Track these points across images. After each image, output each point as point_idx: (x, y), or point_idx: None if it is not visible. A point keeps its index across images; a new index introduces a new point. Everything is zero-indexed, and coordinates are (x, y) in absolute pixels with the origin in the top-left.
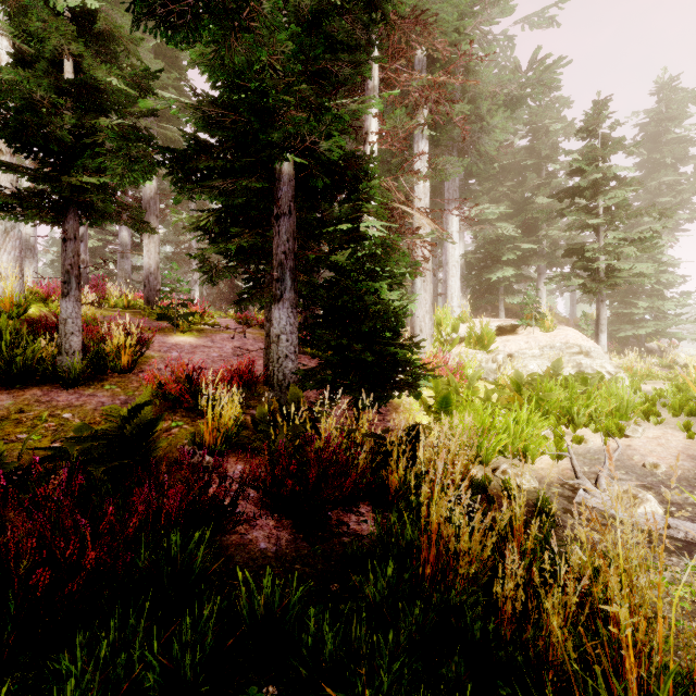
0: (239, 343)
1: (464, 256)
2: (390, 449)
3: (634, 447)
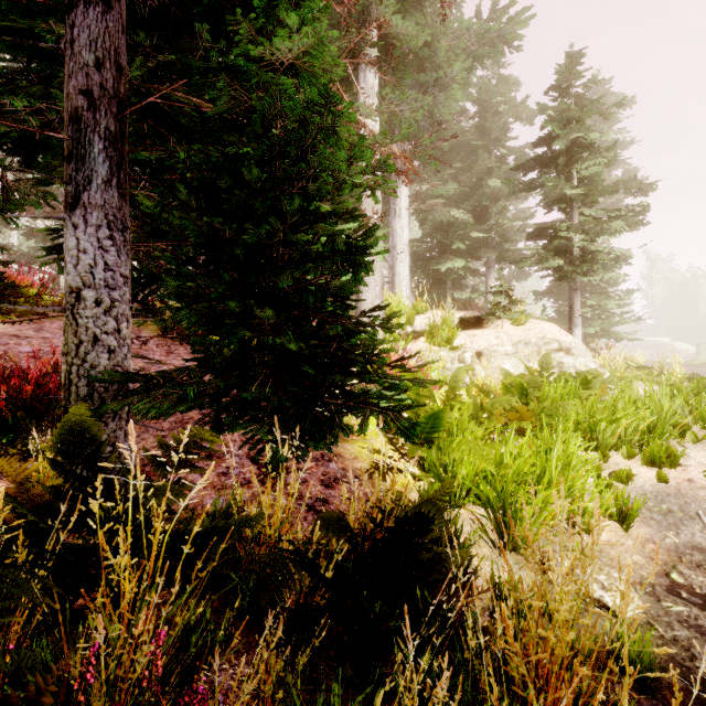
0: None
1: (411, 243)
2: None
3: (701, 484)
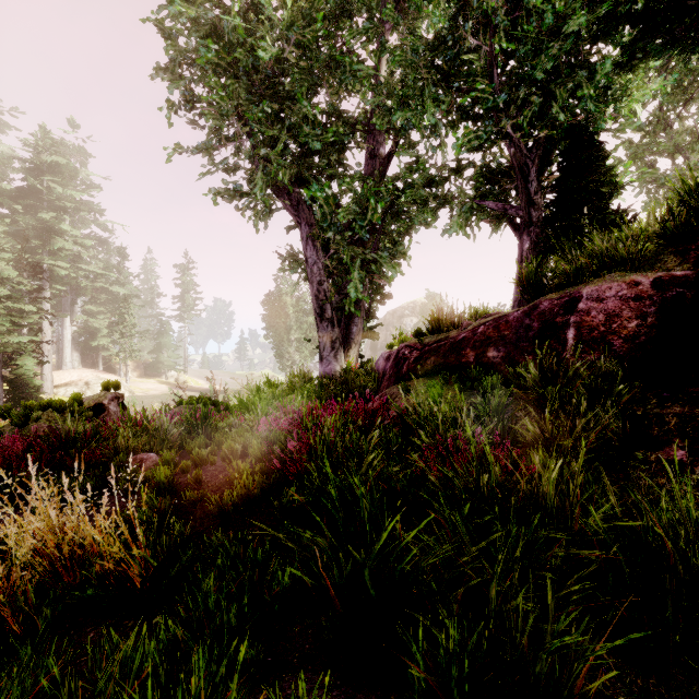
0: None
1: (77, 331)
2: None
3: None
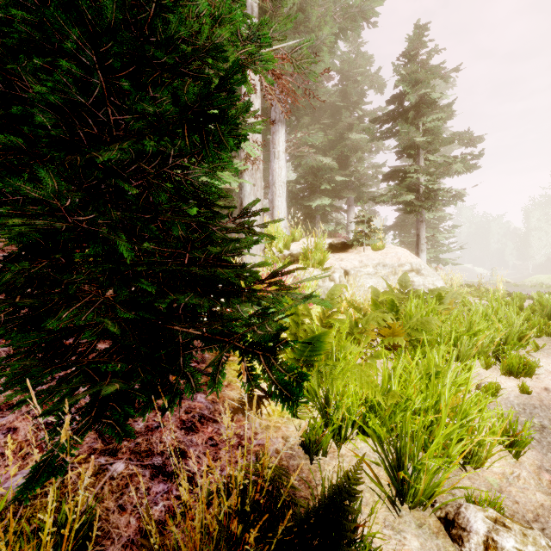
0: None
1: (287, 183)
2: None
3: None
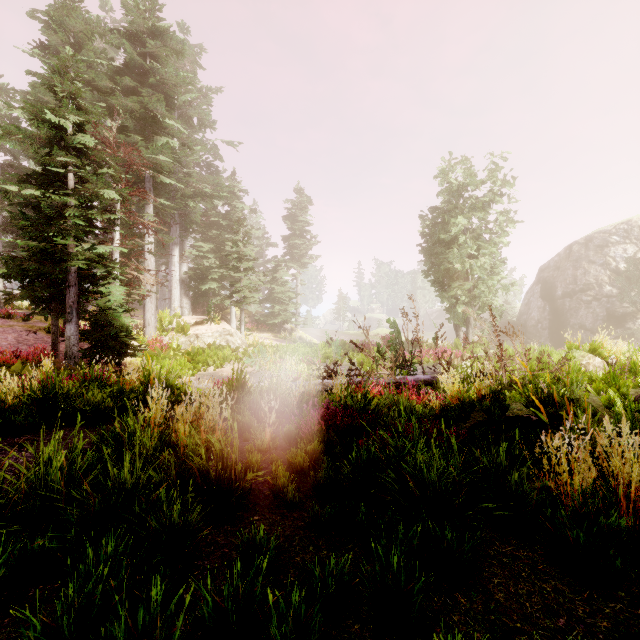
0: (16, 334)
1: (187, 272)
2: (123, 375)
3: (223, 370)
